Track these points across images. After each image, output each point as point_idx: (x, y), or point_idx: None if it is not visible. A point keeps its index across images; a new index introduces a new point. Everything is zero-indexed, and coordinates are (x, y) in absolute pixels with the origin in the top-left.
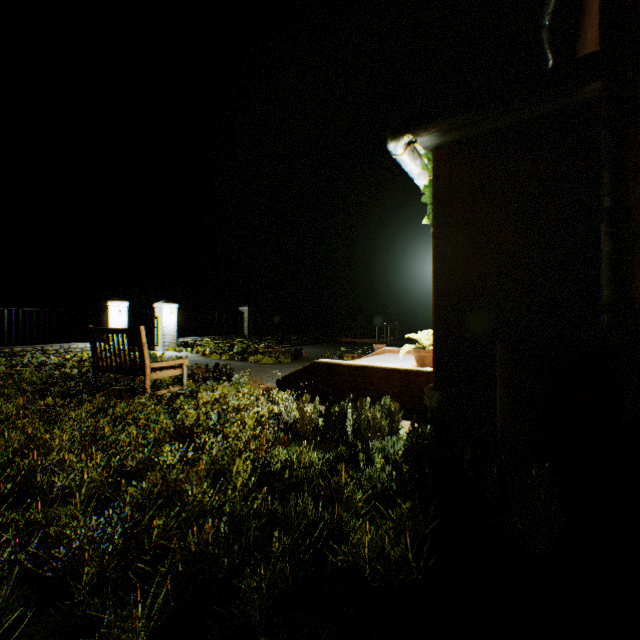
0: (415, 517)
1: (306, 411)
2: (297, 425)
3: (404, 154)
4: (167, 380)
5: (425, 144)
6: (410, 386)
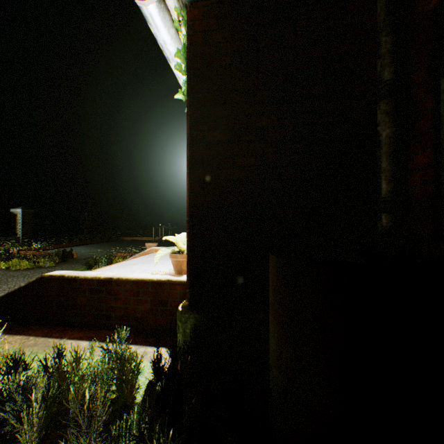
0: None
1: None
2: None
3: (152, 1)
4: None
5: None
6: (164, 300)
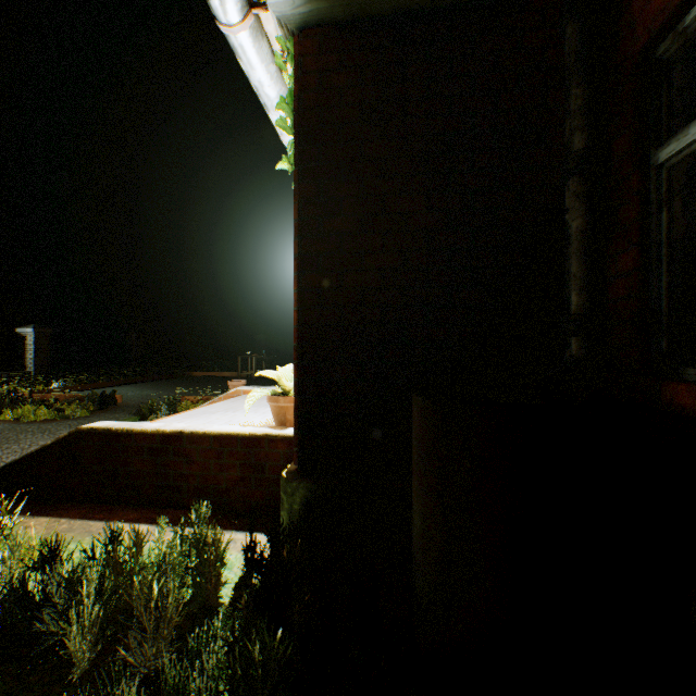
0: None
1: None
2: None
3: (244, 28)
4: None
5: (282, 10)
6: (261, 464)
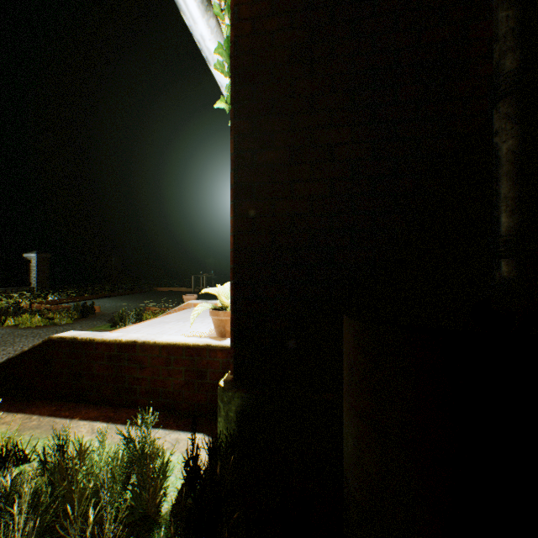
0: None
1: None
2: None
3: None
4: None
5: None
6: (203, 371)
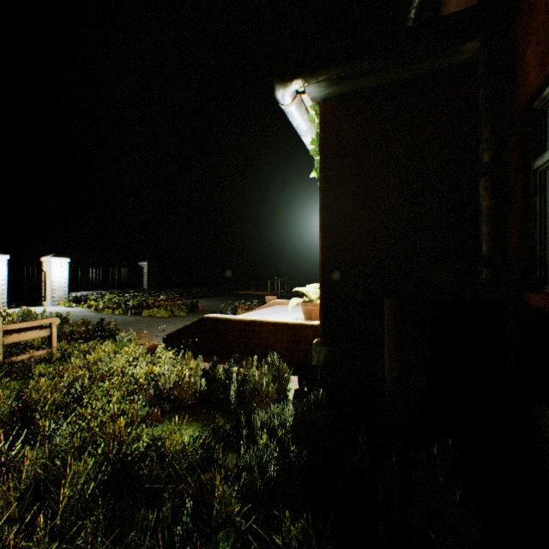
0: (306, 532)
1: (185, 377)
2: (174, 393)
3: (292, 104)
4: (36, 341)
5: (313, 95)
6: (298, 340)
